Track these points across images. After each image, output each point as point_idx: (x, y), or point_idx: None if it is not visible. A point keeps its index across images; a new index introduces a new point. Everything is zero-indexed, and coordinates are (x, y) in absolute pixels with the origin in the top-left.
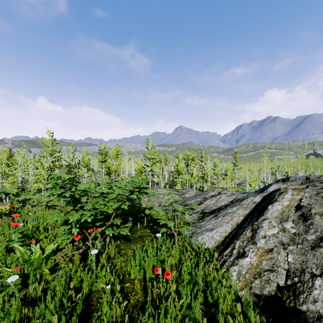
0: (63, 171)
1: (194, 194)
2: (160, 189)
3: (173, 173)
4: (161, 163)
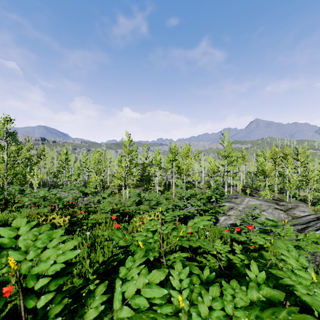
0: (139, 169)
1: (310, 211)
2: (249, 198)
3: (255, 174)
4: (238, 162)
